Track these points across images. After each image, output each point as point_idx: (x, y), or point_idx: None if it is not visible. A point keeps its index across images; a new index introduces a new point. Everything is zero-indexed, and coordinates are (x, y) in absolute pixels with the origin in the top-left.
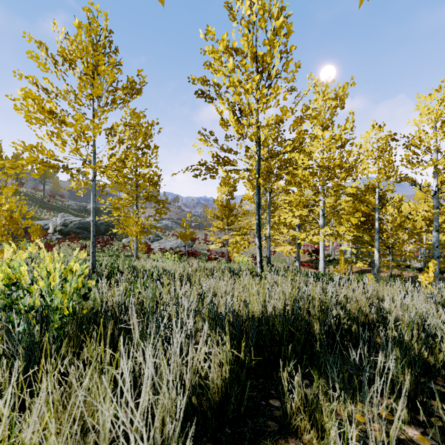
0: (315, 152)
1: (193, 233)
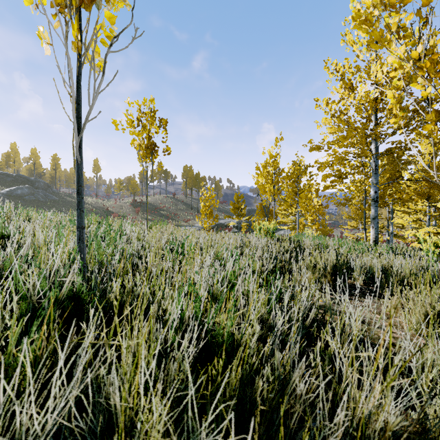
0: (420, 179)
1: (331, 230)
